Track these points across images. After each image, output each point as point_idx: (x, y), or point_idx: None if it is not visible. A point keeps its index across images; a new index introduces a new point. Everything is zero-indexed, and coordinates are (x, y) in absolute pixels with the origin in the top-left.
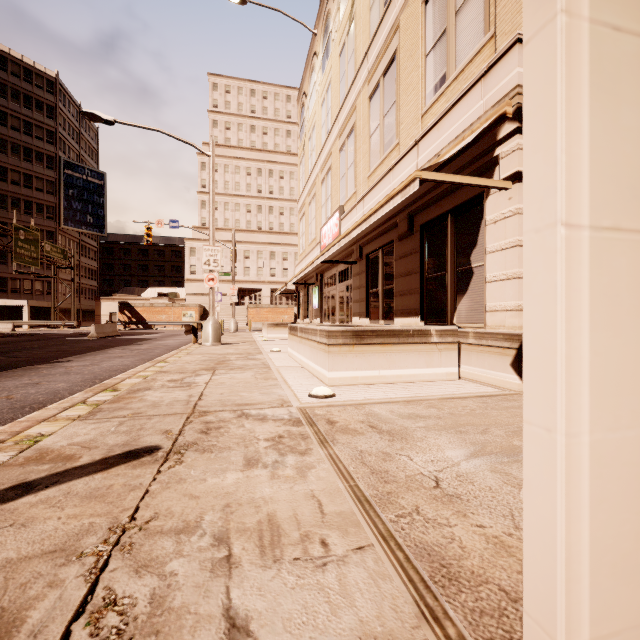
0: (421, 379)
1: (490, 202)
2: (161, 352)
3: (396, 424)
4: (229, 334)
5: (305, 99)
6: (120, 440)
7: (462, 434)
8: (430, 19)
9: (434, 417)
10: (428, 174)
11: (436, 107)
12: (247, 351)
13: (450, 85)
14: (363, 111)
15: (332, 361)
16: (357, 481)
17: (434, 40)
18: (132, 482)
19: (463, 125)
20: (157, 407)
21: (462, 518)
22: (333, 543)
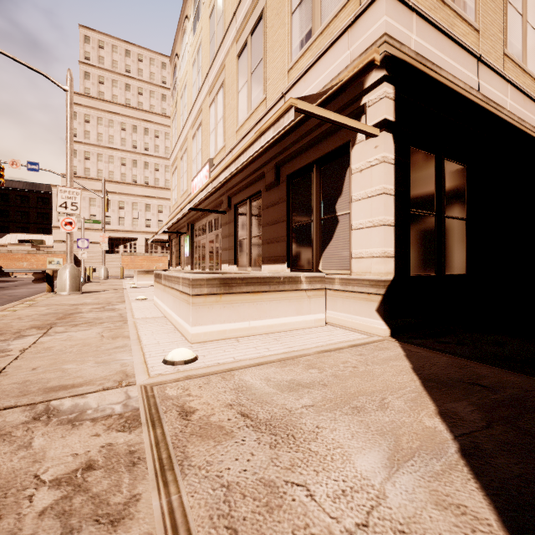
0: (292, 327)
1: (356, 151)
2: None
3: (276, 404)
4: (97, 281)
5: (177, 60)
6: None
7: (361, 414)
8: None
9: (318, 384)
10: (304, 104)
11: (302, 62)
12: (108, 300)
13: (316, 40)
14: (232, 69)
15: (196, 314)
16: None
17: None
18: None
19: (330, 76)
20: None
21: None
22: None
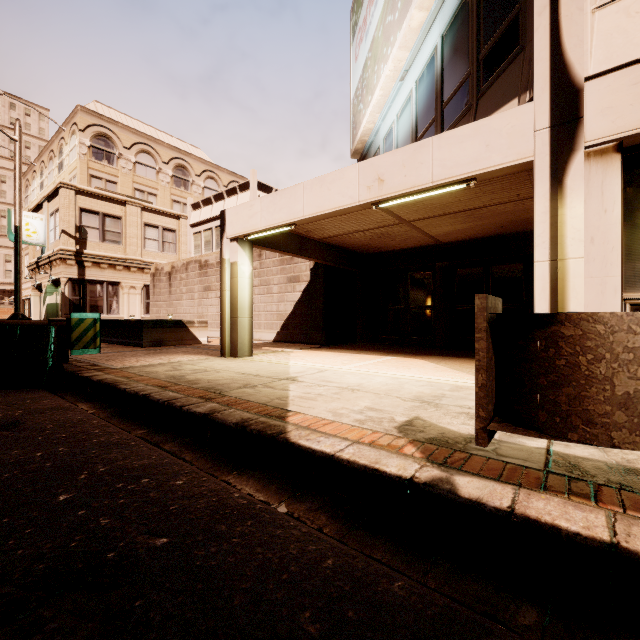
0: None
1: None
2: None
3: None
4: None
5: (29, 185)
6: None
7: None
8: None
9: None
10: None
11: None
12: None
13: None
14: None
15: None
16: None
17: None
18: None
19: None
20: None
21: None
22: None
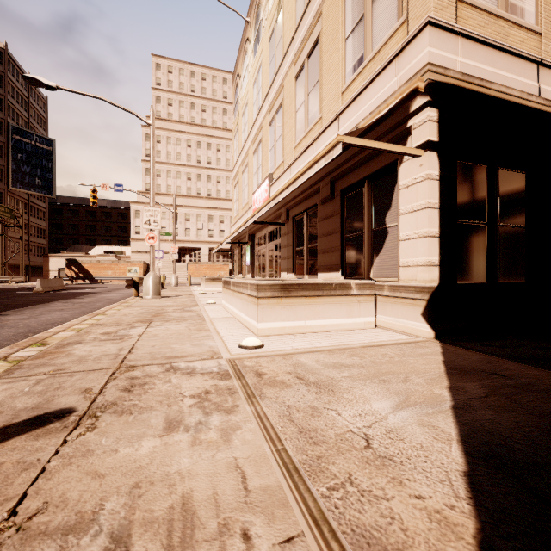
0: (342, 328)
1: (403, 169)
2: (102, 305)
3: (322, 374)
4: (170, 288)
5: (239, 80)
6: (31, 402)
7: (385, 383)
8: (349, 6)
9: (357, 366)
10: (350, 139)
11: (355, 85)
12: (184, 303)
13: (367, 65)
14: (290, 89)
15: (261, 313)
16: (285, 444)
17: (353, 25)
18: (28, 458)
19: (379, 100)
20: (83, 362)
21: (398, 487)
22: (257, 535)
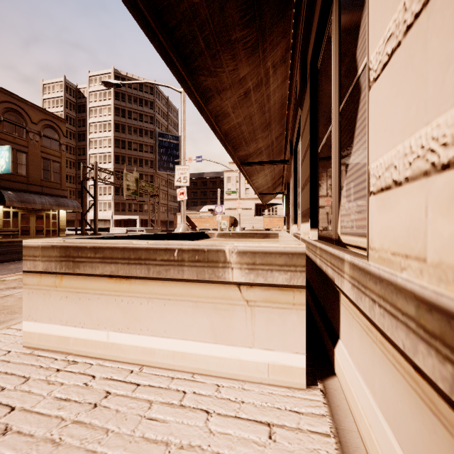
0: (200, 367)
1: None
2: None
3: None
4: None
5: None
6: None
7: None
8: None
9: None
10: None
11: None
12: None
13: None
14: None
15: (28, 301)
16: None
17: None
18: None
19: None
20: None
21: None
22: None
